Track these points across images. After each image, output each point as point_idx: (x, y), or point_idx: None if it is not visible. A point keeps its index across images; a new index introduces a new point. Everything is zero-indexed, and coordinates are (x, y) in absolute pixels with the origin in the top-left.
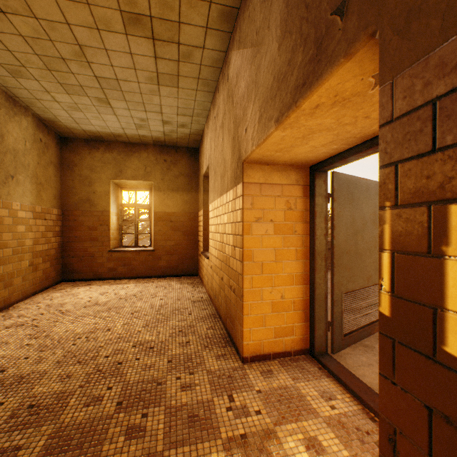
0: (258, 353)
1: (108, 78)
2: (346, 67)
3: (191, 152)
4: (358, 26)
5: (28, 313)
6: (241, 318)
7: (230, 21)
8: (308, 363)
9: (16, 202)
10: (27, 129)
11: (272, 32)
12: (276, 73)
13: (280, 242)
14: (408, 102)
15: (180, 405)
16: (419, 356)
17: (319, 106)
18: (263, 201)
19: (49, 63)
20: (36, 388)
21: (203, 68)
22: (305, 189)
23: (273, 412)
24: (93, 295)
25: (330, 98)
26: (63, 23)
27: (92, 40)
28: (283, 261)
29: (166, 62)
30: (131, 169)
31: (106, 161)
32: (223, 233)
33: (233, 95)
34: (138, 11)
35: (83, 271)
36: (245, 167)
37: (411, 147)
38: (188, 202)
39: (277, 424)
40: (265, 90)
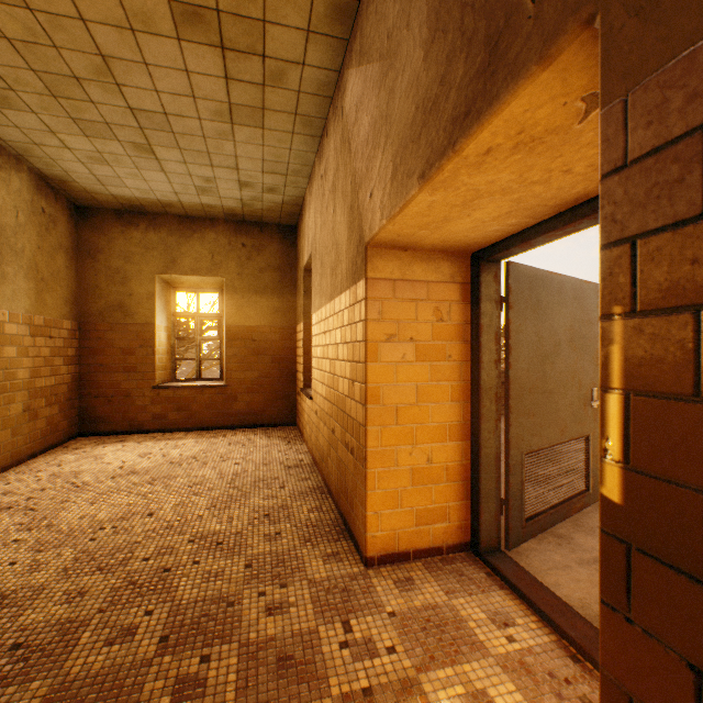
0: (390, 551)
1: (151, 112)
2: (541, 81)
3: (284, 232)
4: (563, 8)
5: (21, 489)
6: (364, 494)
7: (345, 21)
8: (469, 566)
9: (2, 309)
10: (20, 192)
11: (414, 33)
12: (421, 98)
13: (426, 373)
14: (655, 131)
15: (264, 641)
16: (677, 577)
17: (492, 151)
18: (399, 308)
19: (54, 84)
20: (25, 615)
21: (304, 97)
22: (465, 289)
23: (415, 649)
24: (128, 458)
25: (510, 137)
26: (75, 18)
27: (123, 48)
28: (431, 404)
29: (243, 86)
30: (190, 258)
31: (150, 244)
32: (335, 360)
33: (350, 139)
34: (197, 1)
35: (113, 420)
36: (370, 253)
37: (662, 210)
38: (281, 310)
39: (422, 669)
40: (402, 128)
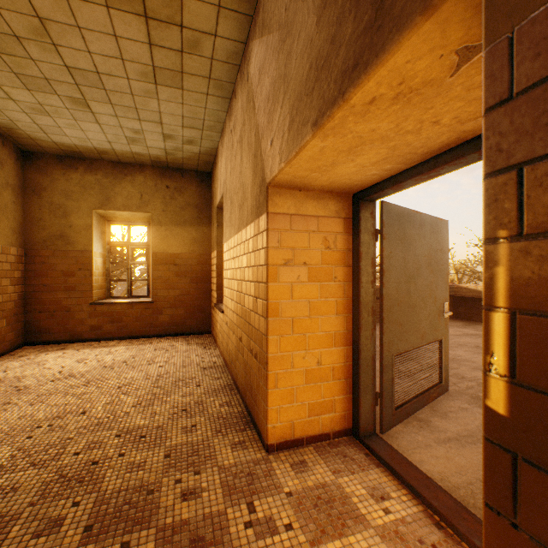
0: (287, 439)
1: (85, 70)
2: (423, 31)
3: (201, 177)
4: None
5: None
6: (265, 392)
7: None
8: (351, 448)
9: None
10: None
11: (308, 2)
12: (314, 57)
13: (316, 291)
14: (544, 62)
15: (178, 525)
16: None
17: (376, 101)
18: (294, 238)
19: None
20: None
21: (216, 63)
22: (348, 223)
23: (308, 525)
24: (67, 364)
25: (392, 88)
26: None
27: (58, 11)
28: (320, 316)
29: (164, 52)
30: (122, 197)
31: (88, 185)
32: (242, 280)
33: (254, 98)
34: None
35: (55, 331)
36: (271, 192)
37: None
38: (198, 240)
39: (315, 543)
40: (298, 84)
